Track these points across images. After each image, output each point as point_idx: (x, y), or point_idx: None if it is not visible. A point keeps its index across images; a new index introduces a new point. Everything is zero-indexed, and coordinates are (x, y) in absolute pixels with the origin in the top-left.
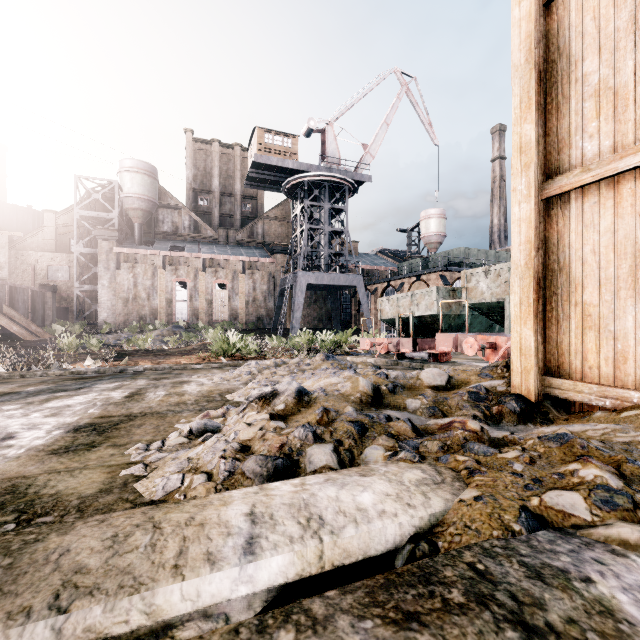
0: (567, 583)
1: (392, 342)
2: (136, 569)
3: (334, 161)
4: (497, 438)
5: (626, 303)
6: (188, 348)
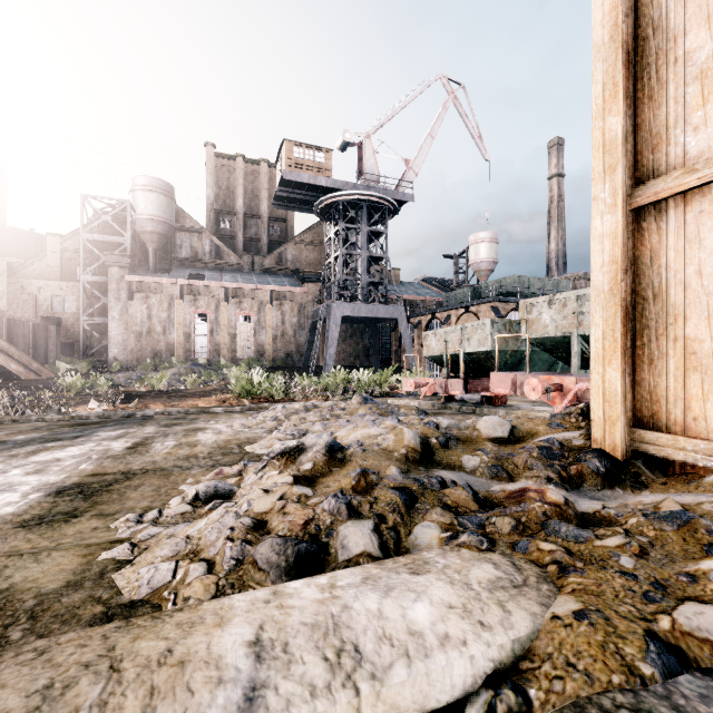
0: None
1: (439, 382)
2: None
3: (372, 178)
4: (586, 513)
5: None
6: (208, 388)
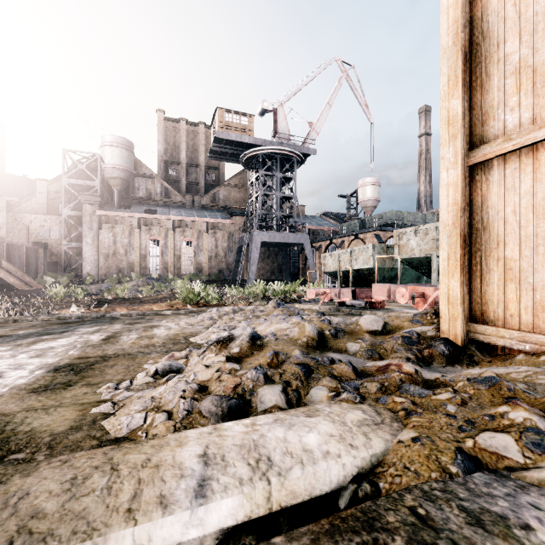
0: (507, 531)
1: (334, 292)
2: (90, 513)
3: (284, 137)
4: (430, 380)
5: (544, 258)
6: (159, 296)
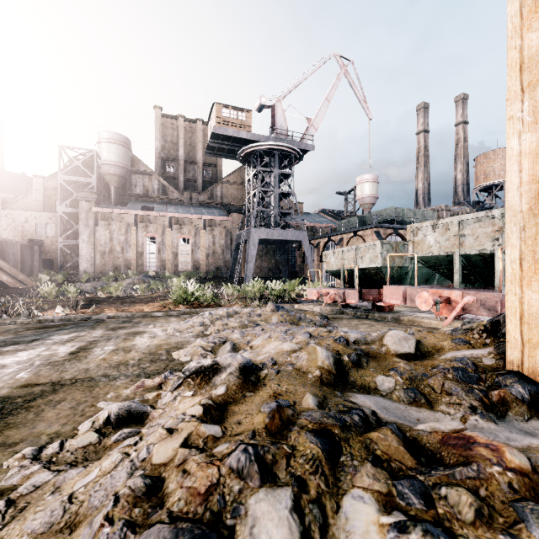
0: None
1: (338, 293)
2: None
3: (282, 133)
4: None
5: None
6: (154, 295)
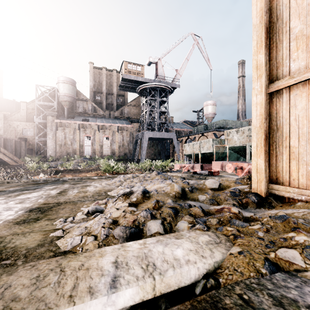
0: (298, 309)
1: (190, 166)
2: (47, 298)
3: (162, 77)
4: (247, 217)
5: None
6: (90, 168)
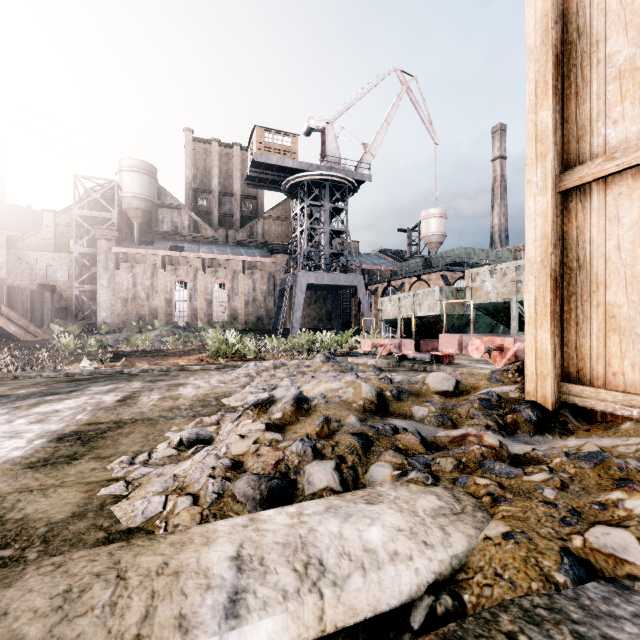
0: None
1: (394, 343)
2: None
3: (334, 160)
4: (518, 455)
5: None
6: (187, 348)
